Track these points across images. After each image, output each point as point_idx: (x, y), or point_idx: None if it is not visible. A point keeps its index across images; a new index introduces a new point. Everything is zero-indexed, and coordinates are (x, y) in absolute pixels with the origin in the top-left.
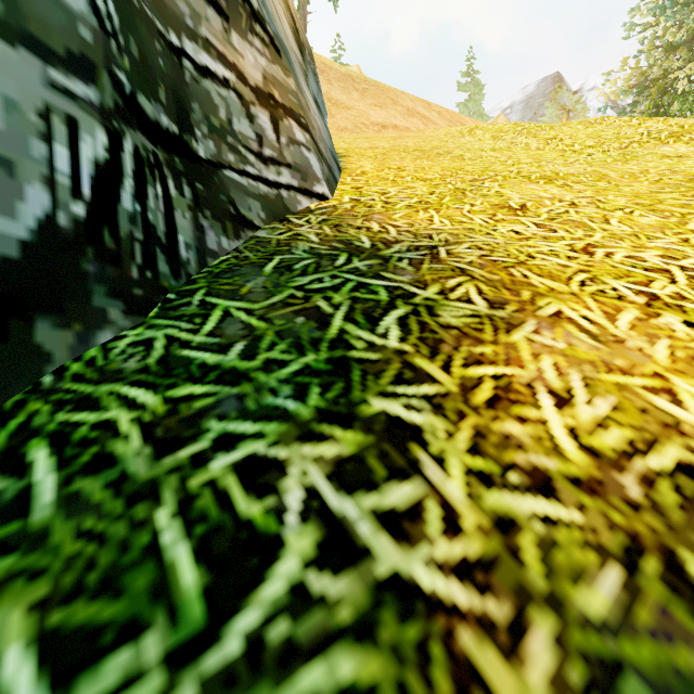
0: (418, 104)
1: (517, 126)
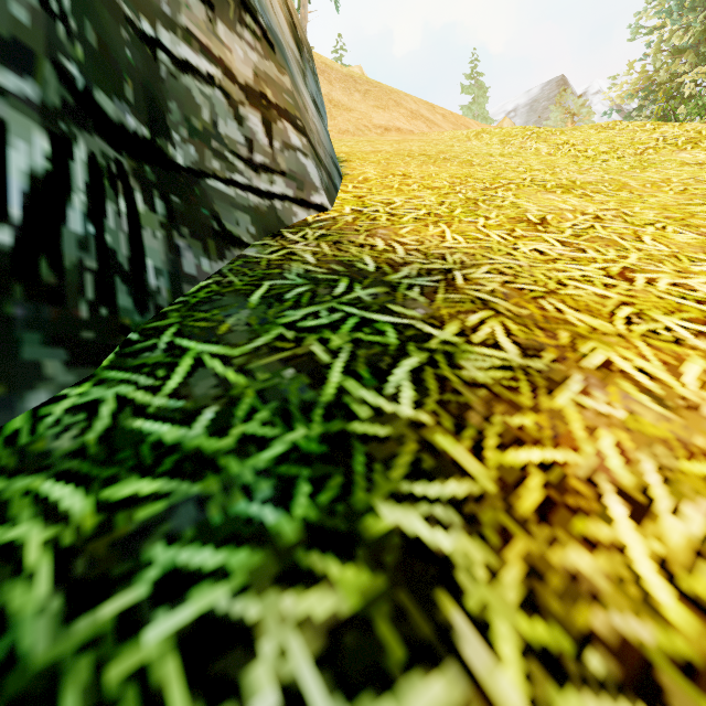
0: (421, 106)
1: (526, 130)
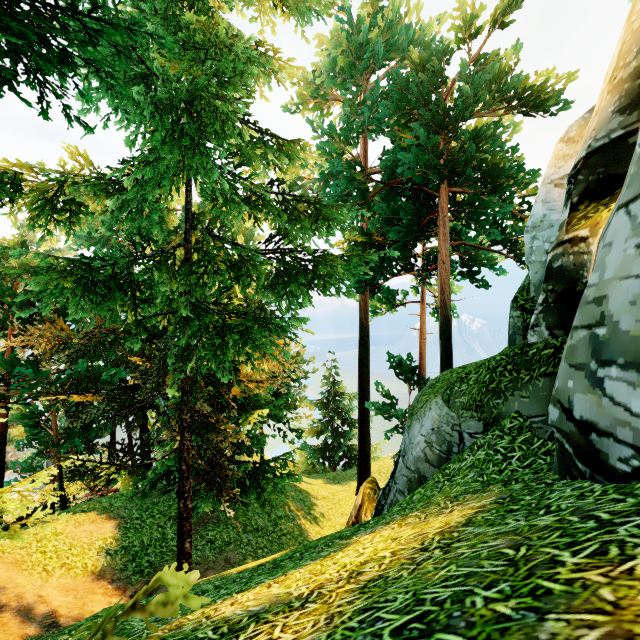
0: None
1: None
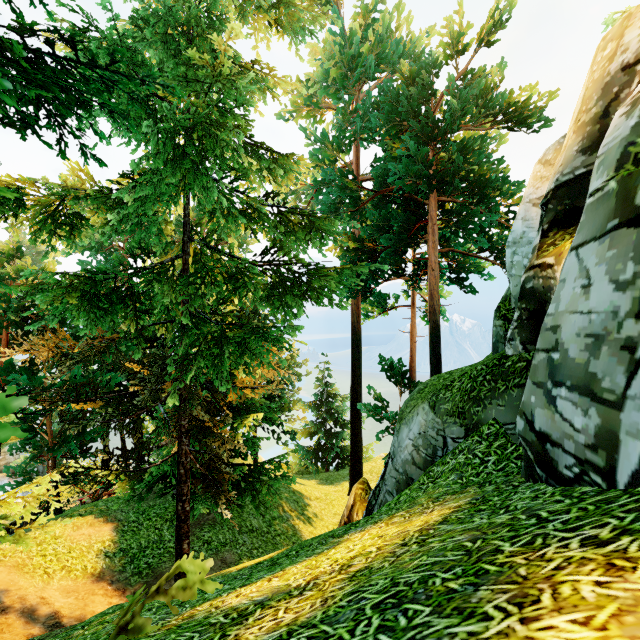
0: None
1: None
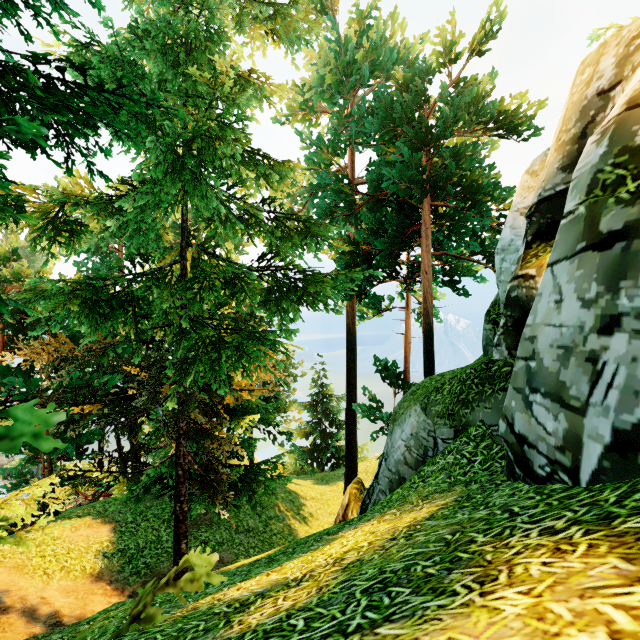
0: None
1: None
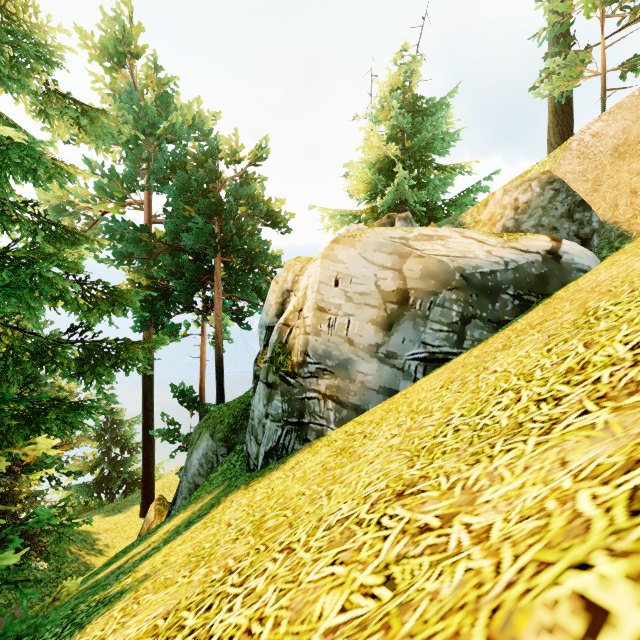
0: None
1: None
